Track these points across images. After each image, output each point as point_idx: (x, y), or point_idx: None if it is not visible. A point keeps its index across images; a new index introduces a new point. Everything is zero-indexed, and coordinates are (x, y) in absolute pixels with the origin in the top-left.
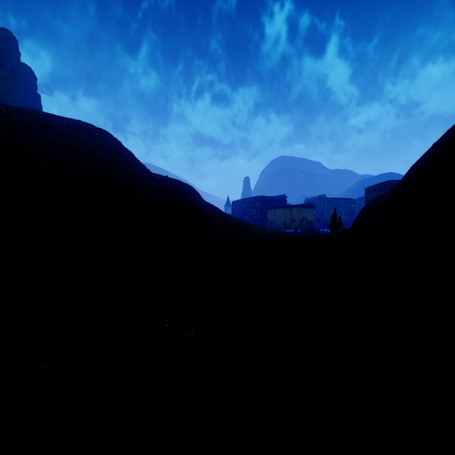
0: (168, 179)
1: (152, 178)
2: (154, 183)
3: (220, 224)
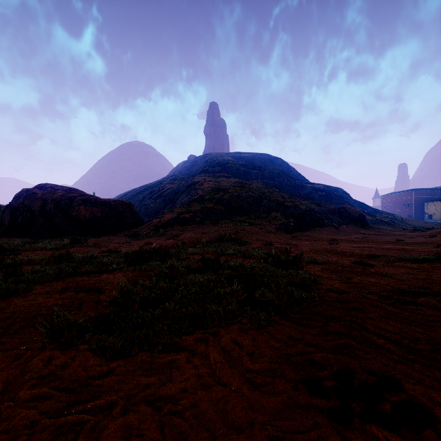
0: (325, 187)
1: (315, 188)
2: (317, 191)
3: (369, 218)
